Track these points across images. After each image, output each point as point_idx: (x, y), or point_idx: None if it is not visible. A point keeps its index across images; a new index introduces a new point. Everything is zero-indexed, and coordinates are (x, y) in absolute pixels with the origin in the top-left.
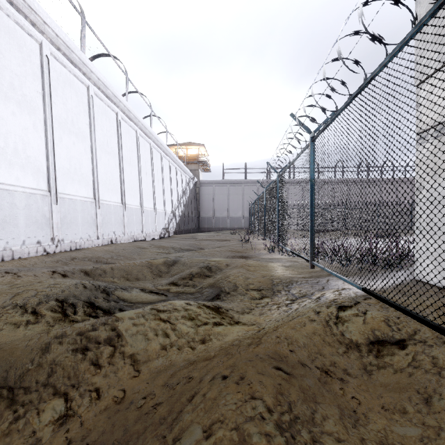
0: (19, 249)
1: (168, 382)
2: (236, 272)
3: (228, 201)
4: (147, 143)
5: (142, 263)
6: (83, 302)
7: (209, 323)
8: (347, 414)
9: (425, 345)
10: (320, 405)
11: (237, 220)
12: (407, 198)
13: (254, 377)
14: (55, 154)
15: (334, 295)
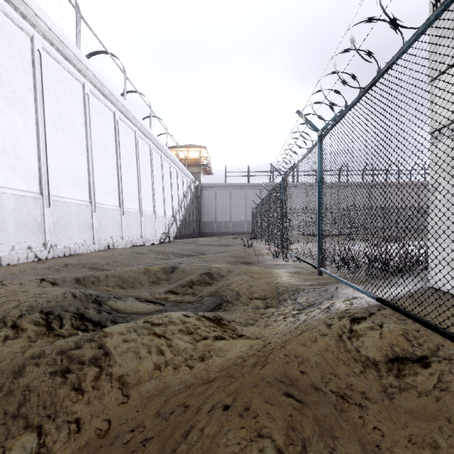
0: (8, 255)
1: (161, 411)
2: (238, 280)
3: (230, 205)
4: (147, 145)
5: (139, 269)
6: (71, 314)
7: (209, 337)
8: (370, 450)
9: (451, 364)
10: (339, 441)
11: (240, 225)
12: (413, 202)
13: (261, 407)
14: (47, 154)
15: (345, 305)
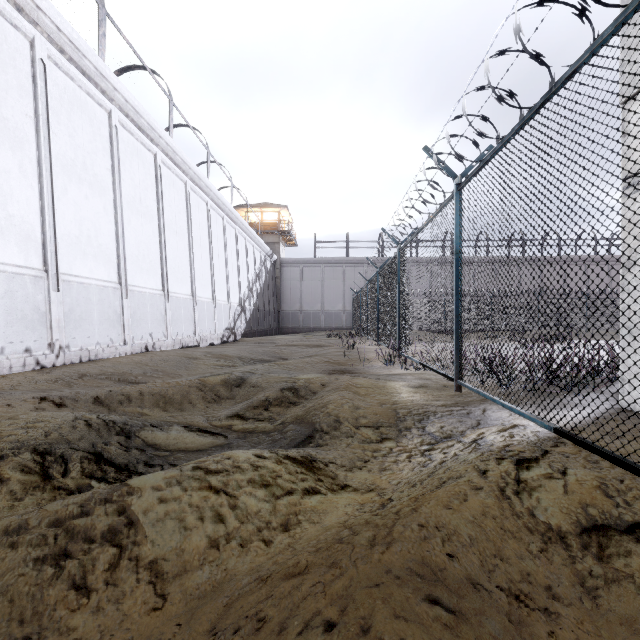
0: None
1: (218, 626)
2: (338, 398)
3: (322, 289)
4: (203, 202)
5: (189, 382)
6: (83, 453)
7: (296, 492)
8: None
9: None
10: None
11: (335, 317)
12: (579, 285)
13: (390, 628)
14: (55, 212)
15: (502, 439)
